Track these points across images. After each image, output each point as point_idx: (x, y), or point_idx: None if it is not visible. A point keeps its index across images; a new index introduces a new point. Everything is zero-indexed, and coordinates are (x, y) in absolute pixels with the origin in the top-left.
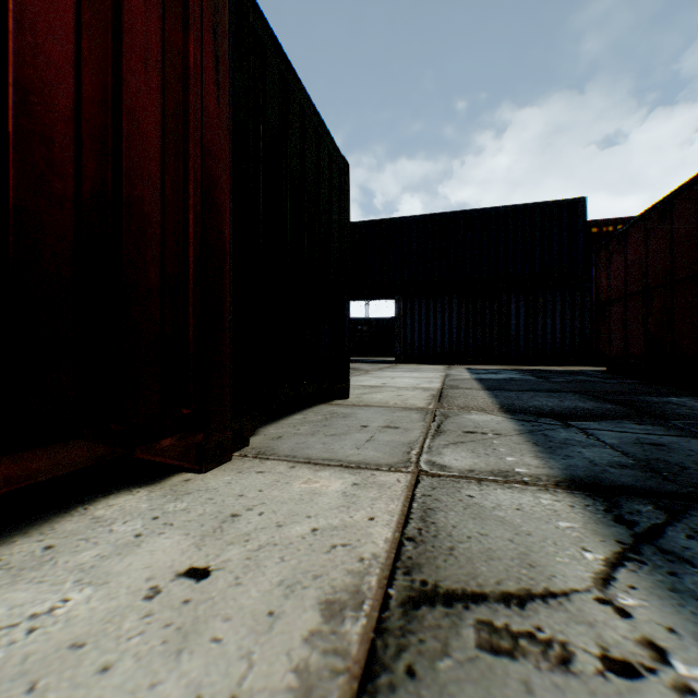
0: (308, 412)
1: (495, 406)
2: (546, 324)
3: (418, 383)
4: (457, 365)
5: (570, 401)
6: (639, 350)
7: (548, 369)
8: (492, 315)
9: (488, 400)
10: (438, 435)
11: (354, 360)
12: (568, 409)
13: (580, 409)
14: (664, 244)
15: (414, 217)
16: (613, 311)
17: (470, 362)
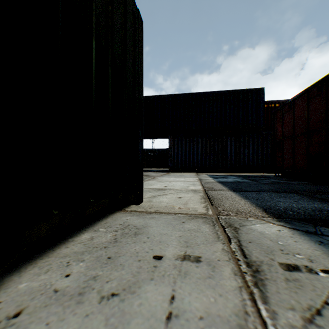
0: (100, 226)
1: (259, 209)
2: (245, 151)
3: (187, 185)
4: (201, 173)
5: (303, 202)
6: (303, 165)
7: (248, 174)
8: (218, 147)
9: (246, 202)
10: (262, 282)
11: (147, 170)
12: (317, 212)
13: (326, 211)
14: (322, 105)
15: (179, 94)
16: (285, 144)
17: (207, 171)
